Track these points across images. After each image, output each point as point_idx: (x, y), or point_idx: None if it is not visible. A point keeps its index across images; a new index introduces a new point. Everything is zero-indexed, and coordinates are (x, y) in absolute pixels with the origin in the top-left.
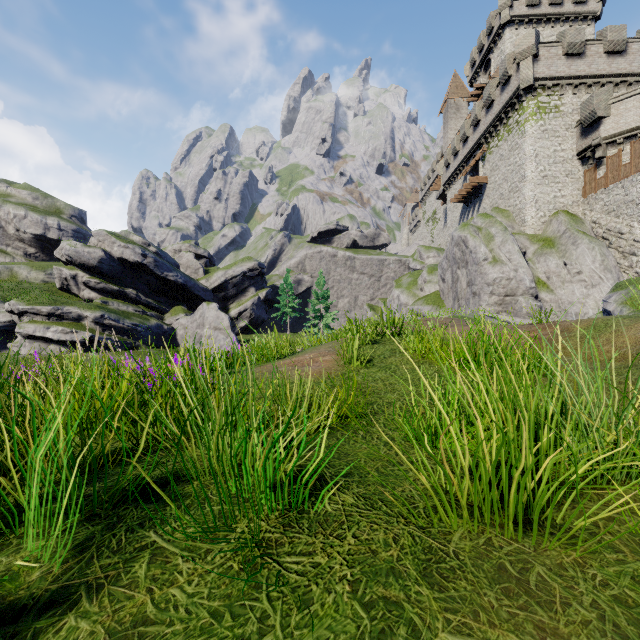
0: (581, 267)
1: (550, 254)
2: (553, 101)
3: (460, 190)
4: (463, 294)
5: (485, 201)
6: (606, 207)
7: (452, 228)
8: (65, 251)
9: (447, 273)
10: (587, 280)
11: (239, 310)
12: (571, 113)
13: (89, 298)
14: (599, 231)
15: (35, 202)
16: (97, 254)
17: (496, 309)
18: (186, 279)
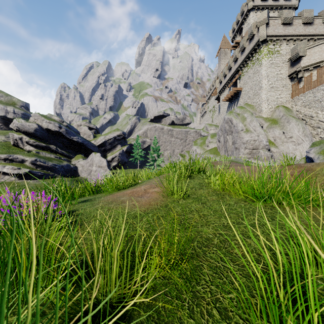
0: (292, 134)
1: (275, 127)
2: (276, 48)
3: (227, 94)
4: (230, 148)
5: (240, 100)
6: (304, 103)
7: (223, 114)
8: (15, 124)
9: (221, 137)
10: (295, 141)
11: (112, 157)
12: (285, 54)
13: (29, 150)
14: (300, 116)
15: (1, 98)
16: (33, 126)
17: (248, 156)
18: (83, 140)
